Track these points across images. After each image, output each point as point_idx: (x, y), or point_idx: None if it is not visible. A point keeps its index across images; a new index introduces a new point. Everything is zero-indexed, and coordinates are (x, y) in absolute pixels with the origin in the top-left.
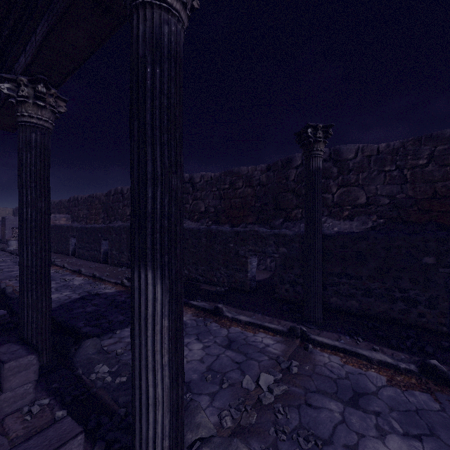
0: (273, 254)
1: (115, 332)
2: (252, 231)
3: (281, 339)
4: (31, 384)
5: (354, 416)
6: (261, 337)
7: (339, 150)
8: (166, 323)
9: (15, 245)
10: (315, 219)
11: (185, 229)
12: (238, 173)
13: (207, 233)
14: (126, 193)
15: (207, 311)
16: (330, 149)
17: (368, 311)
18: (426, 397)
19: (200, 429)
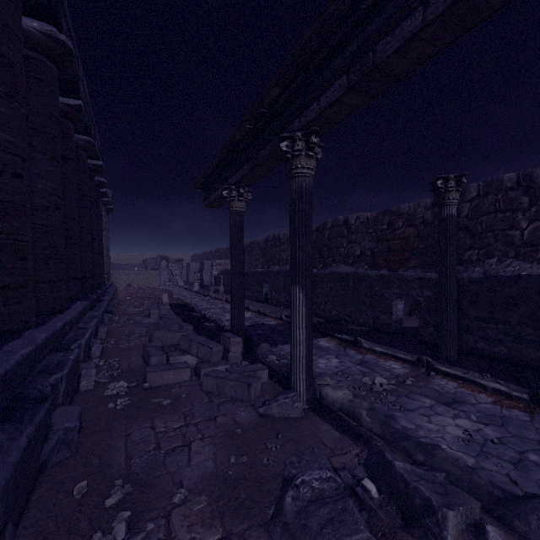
0: (418, 298)
1: (278, 345)
2: (397, 275)
3: (408, 366)
4: (240, 353)
5: (441, 408)
6: (390, 363)
7: (532, 174)
8: (304, 309)
9: (198, 287)
10: (447, 262)
11: (335, 273)
12: (397, 211)
13: (354, 276)
14: (283, 239)
15: (348, 342)
16: (517, 174)
17: (517, 358)
18: (522, 414)
19: (325, 381)
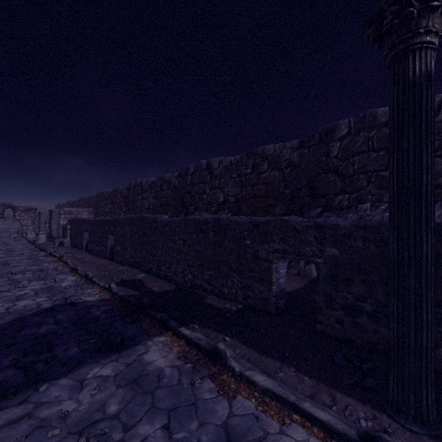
0: (314, 258)
1: (40, 386)
2: (279, 221)
3: None
4: None
5: None
6: (296, 439)
7: None
8: None
9: (44, 239)
10: (420, 187)
11: (189, 220)
12: (262, 153)
13: (215, 224)
14: (145, 185)
15: (201, 350)
16: None
17: None
18: None
19: None
